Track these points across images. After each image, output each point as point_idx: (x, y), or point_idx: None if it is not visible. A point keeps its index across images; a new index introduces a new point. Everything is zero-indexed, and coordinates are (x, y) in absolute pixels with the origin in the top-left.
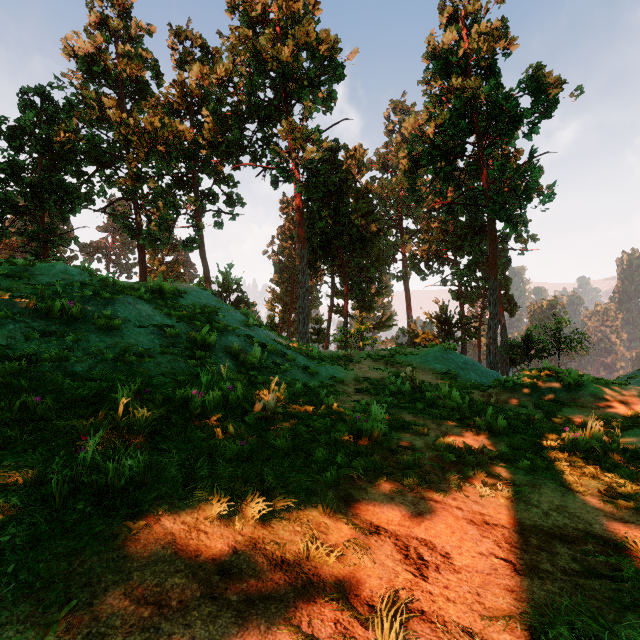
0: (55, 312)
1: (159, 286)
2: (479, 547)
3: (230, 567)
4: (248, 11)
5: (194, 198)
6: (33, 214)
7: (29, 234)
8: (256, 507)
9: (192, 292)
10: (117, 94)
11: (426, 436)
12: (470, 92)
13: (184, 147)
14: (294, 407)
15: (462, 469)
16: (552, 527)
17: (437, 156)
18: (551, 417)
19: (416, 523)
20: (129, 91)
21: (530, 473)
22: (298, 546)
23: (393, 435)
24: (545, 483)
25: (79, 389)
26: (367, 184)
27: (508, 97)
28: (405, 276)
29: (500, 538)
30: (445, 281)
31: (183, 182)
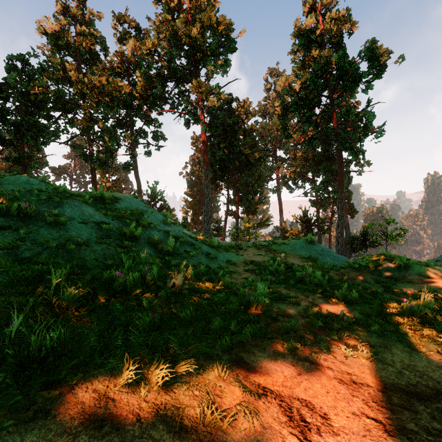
0: (13, 211)
1: (101, 194)
2: (351, 407)
3: (132, 437)
4: (168, 3)
5: (130, 134)
6: (16, 145)
7: (13, 159)
8: (160, 374)
9: (126, 199)
10: (76, 61)
11: (298, 306)
12: (325, 59)
13: (123, 98)
14: (198, 284)
15: (328, 333)
16: (408, 385)
17: (301, 105)
18: (389, 290)
19: (296, 383)
20: (85, 59)
21: (381, 336)
22: (196, 411)
23: (273, 305)
24: (394, 344)
25: (23, 271)
26: (252, 126)
27: (352, 63)
28: (278, 190)
29: (367, 397)
30: (306, 193)
31: (123, 123)
